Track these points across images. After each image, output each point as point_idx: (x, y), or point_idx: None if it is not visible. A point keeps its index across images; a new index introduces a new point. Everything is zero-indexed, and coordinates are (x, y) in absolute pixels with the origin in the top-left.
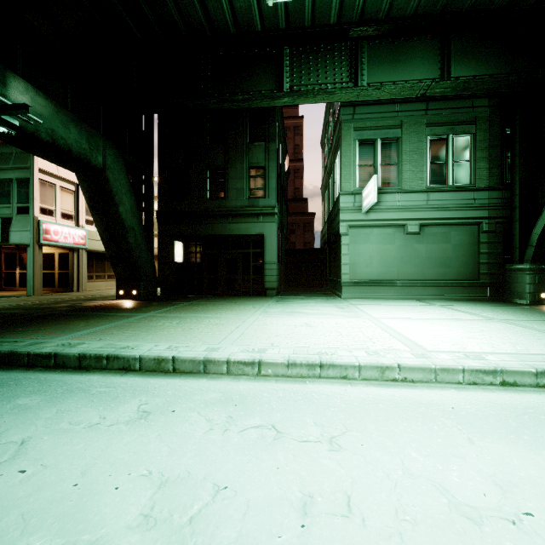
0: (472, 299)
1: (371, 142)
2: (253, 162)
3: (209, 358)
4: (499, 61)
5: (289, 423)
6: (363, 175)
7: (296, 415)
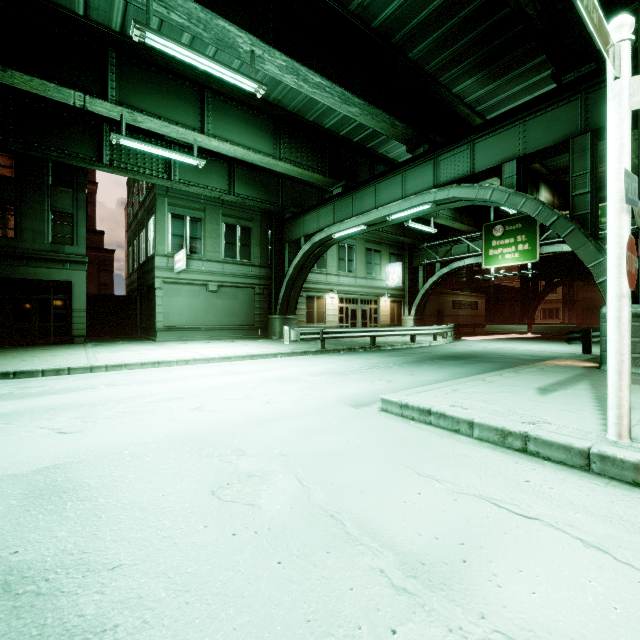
0: (251, 338)
1: (182, 217)
2: (57, 206)
3: (94, 366)
4: (262, 192)
5: (153, 372)
6: (175, 242)
7: (155, 371)
